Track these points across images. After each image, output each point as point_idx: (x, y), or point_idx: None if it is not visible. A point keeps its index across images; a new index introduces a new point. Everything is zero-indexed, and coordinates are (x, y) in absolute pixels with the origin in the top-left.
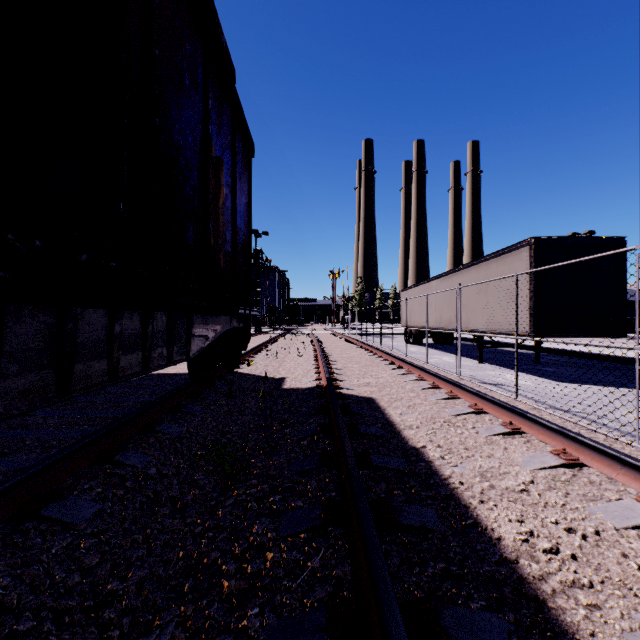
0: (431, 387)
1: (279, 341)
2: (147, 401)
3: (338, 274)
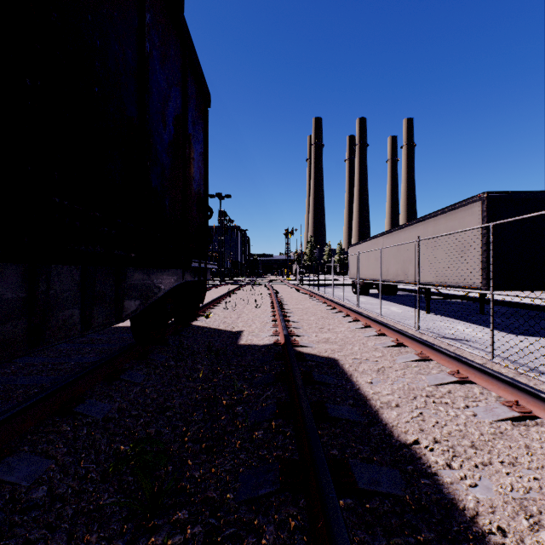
0: (395, 345)
1: (239, 292)
2: (89, 363)
3: (292, 232)
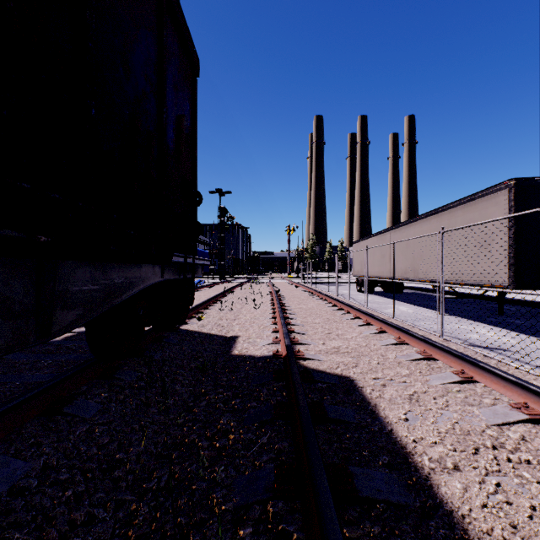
0: (423, 358)
1: (239, 290)
2: (37, 383)
3: (293, 229)
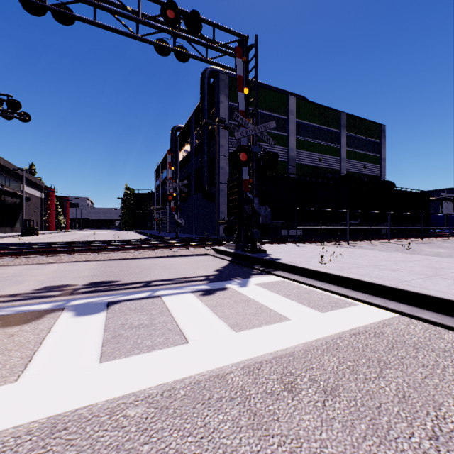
0: None
1: None
2: None
3: None
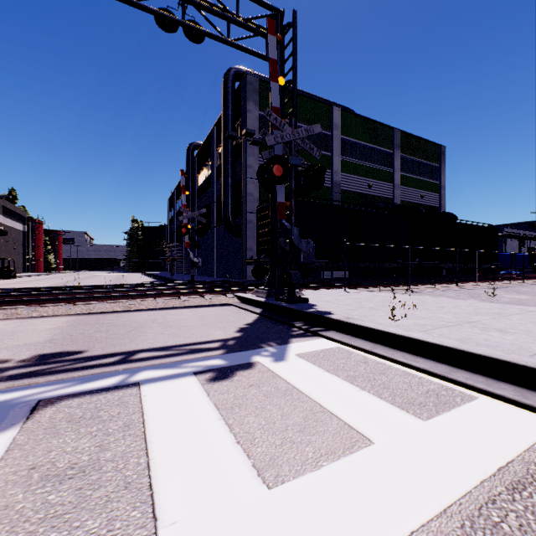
0: None
1: None
2: None
3: None
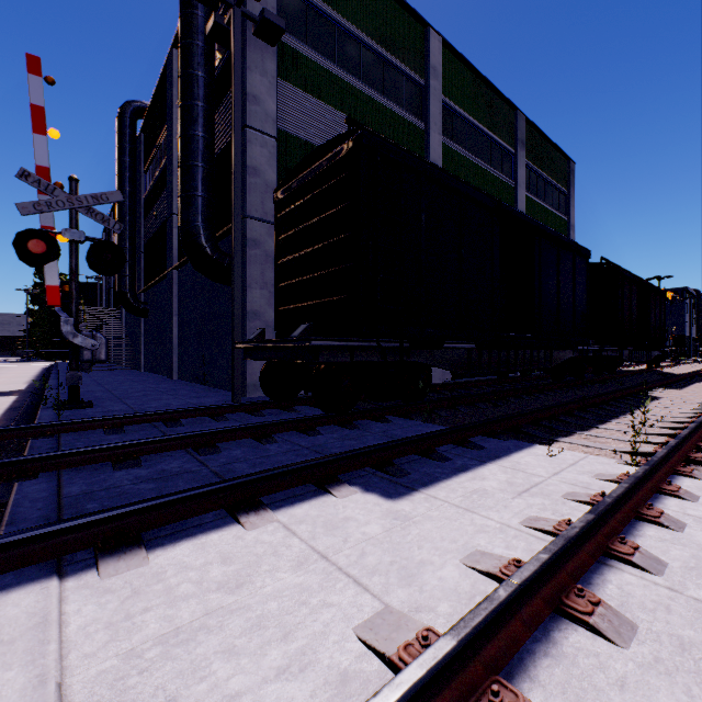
0: None
1: (682, 366)
2: None
3: None
